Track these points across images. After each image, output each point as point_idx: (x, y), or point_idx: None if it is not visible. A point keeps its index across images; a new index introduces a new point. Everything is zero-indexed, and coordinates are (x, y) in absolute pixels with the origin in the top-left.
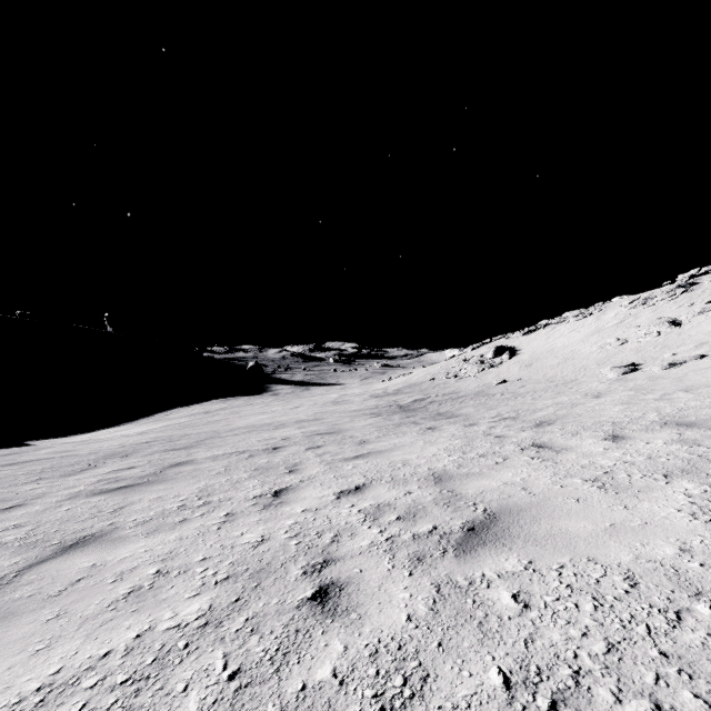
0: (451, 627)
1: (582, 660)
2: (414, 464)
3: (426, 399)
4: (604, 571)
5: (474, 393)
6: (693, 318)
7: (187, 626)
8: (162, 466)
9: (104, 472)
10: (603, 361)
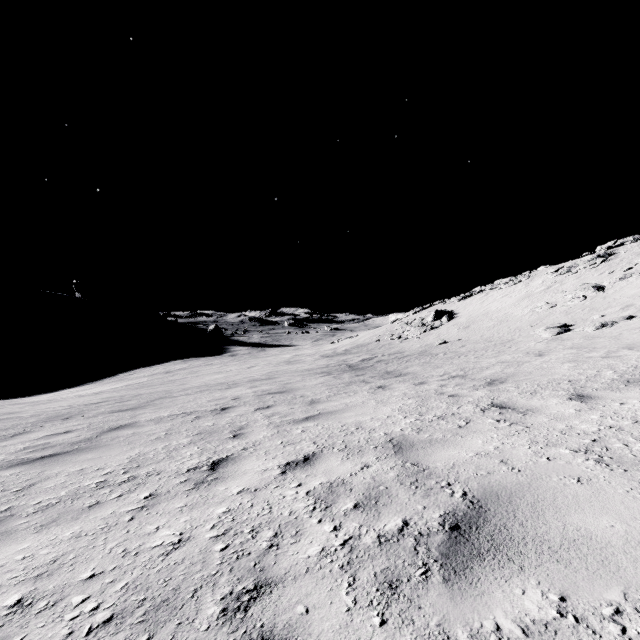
0: None
1: None
2: (369, 428)
3: (373, 358)
4: None
5: (418, 353)
6: (615, 283)
7: None
8: (101, 429)
9: (36, 437)
10: (536, 323)
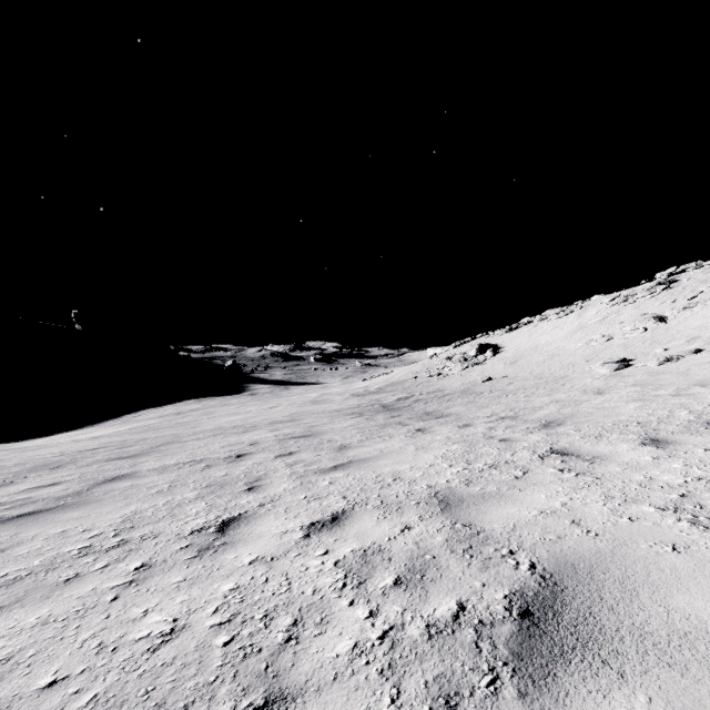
0: None
1: None
2: (409, 479)
3: (410, 397)
4: None
5: (461, 391)
6: (678, 313)
7: None
8: (94, 481)
9: (17, 491)
10: (591, 357)
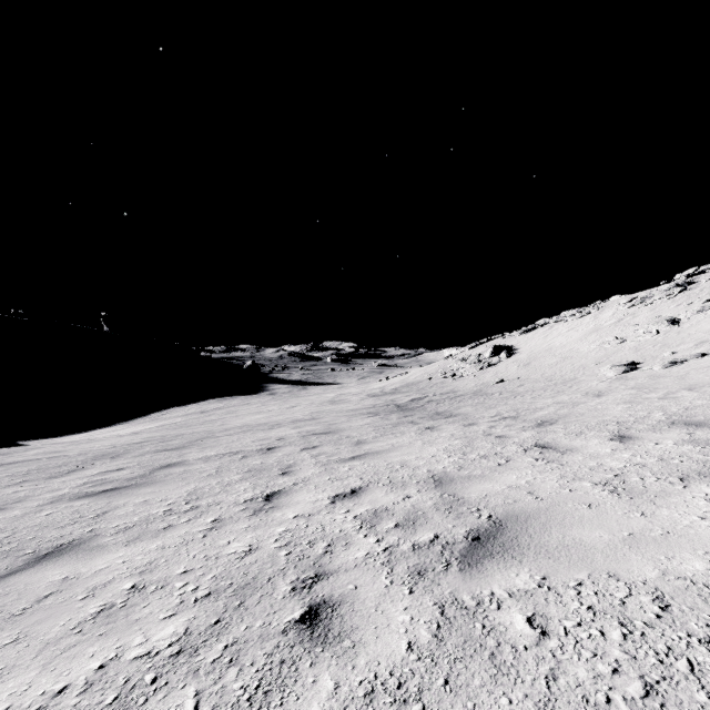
0: (459, 659)
1: (617, 706)
2: (413, 466)
3: (423, 398)
4: (629, 590)
5: (473, 392)
6: (692, 316)
7: (157, 654)
8: (152, 467)
9: (92, 474)
10: (602, 360)
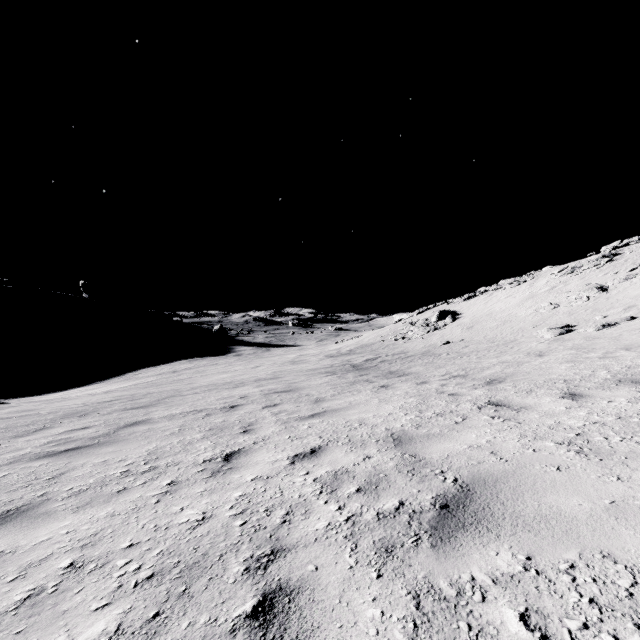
0: None
1: None
2: (371, 424)
3: (377, 358)
4: (632, 576)
5: (422, 353)
6: (619, 284)
7: None
8: (117, 425)
9: (57, 433)
10: (539, 323)
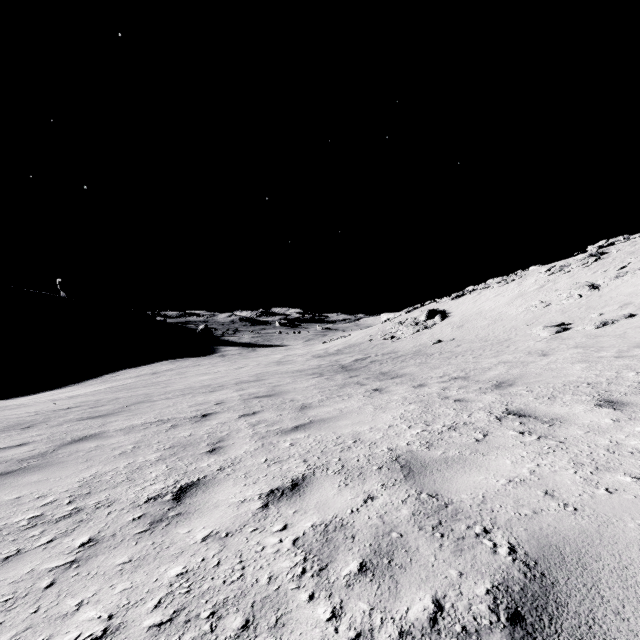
0: None
1: None
2: (369, 441)
3: (366, 358)
4: None
5: (413, 353)
6: (610, 282)
7: None
8: (61, 441)
9: None
10: (532, 322)
